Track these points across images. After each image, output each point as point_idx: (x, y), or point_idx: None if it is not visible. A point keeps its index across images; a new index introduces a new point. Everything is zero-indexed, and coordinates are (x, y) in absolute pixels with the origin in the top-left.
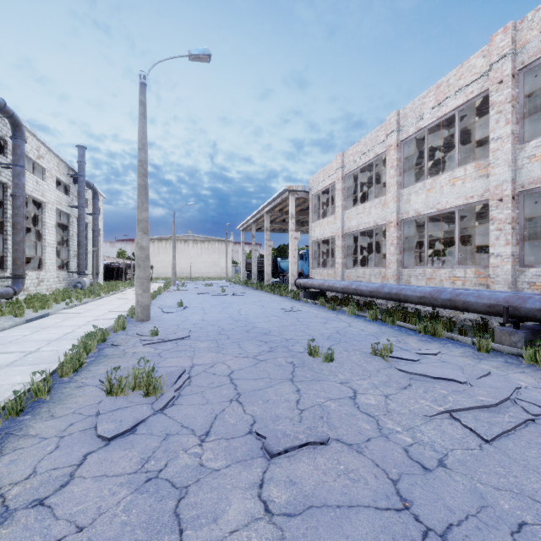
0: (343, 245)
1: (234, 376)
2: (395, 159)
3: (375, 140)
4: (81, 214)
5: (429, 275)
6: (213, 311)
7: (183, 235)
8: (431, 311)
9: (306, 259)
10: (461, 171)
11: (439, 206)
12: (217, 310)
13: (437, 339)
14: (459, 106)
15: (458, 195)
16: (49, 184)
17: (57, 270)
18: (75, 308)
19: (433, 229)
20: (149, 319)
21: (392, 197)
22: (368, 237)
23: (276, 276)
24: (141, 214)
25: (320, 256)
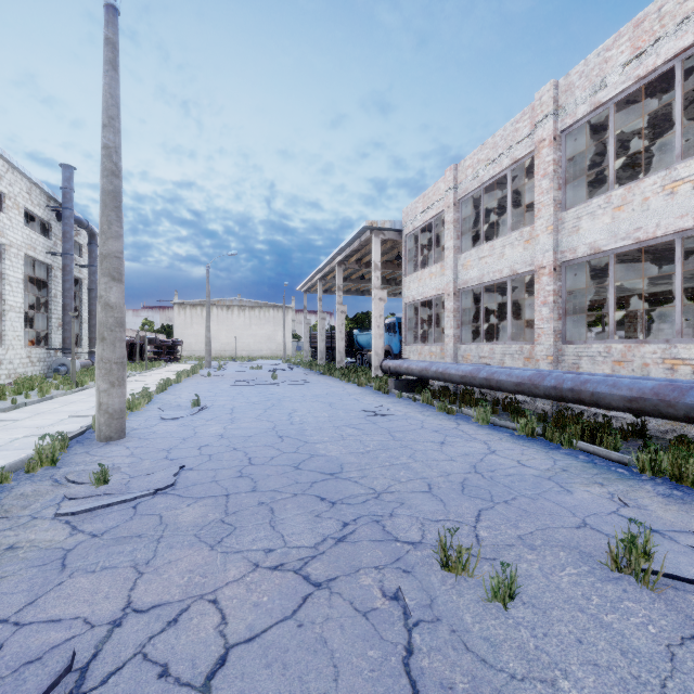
0: (456, 308)
1: (222, 692)
2: (550, 161)
3: (512, 137)
4: (67, 264)
5: (619, 356)
6: (247, 415)
7: (224, 299)
8: (623, 418)
9: (395, 331)
10: (691, 166)
11: (639, 234)
12: (255, 413)
13: (692, 491)
14: (684, 49)
15: (683, 211)
16: (12, 218)
17: (27, 347)
18: (20, 410)
19: (592, 284)
20: (122, 435)
21: (545, 225)
22: (487, 297)
23: (352, 355)
24: (107, 244)
25: (418, 326)
